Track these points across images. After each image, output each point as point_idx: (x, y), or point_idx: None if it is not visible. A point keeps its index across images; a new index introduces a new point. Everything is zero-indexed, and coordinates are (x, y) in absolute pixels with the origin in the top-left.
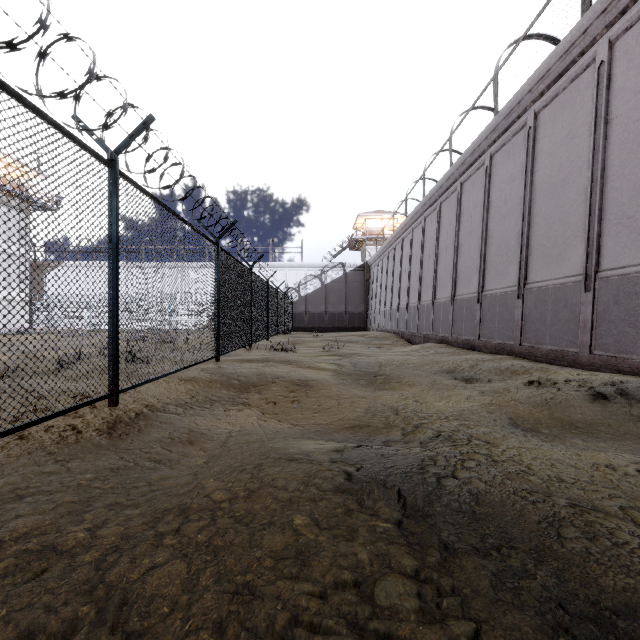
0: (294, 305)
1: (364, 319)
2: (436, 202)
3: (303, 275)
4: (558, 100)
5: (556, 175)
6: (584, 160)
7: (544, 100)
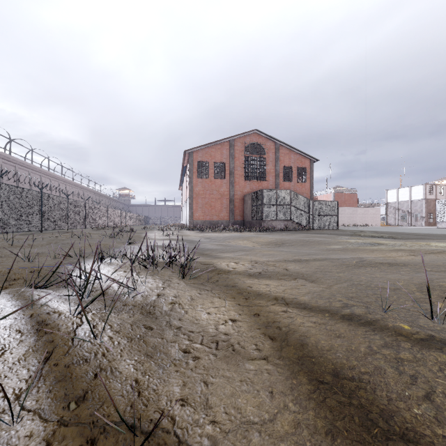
0: None
1: None
2: None
3: None
4: None
5: None
6: None
7: None
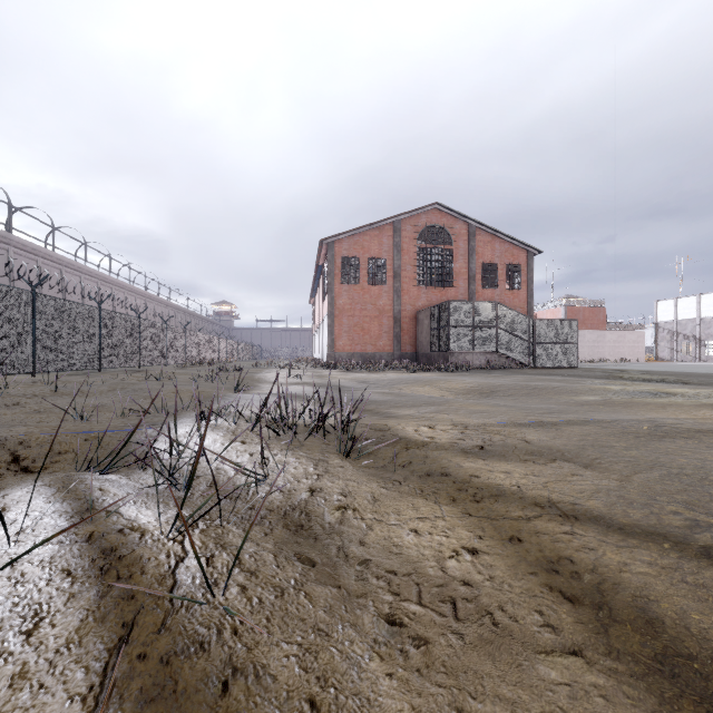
0: None
1: None
2: None
3: None
4: None
5: None
6: None
7: None
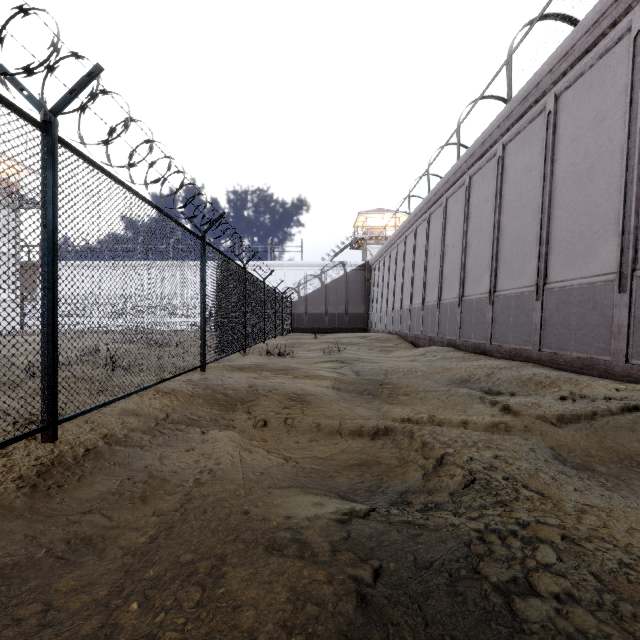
0: (293, 305)
1: (365, 320)
2: (442, 198)
3: (303, 275)
4: (583, 79)
5: (581, 163)
6: (616, 144)
7: (567, 80)
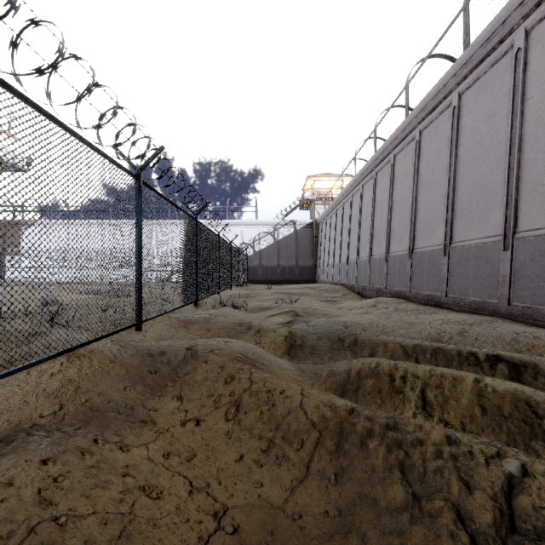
0: (249, 259)
1: (313, 272)
2: (389, 155)
3: (257, 232)
4: None
5: None
6: None
7: (541, 11)
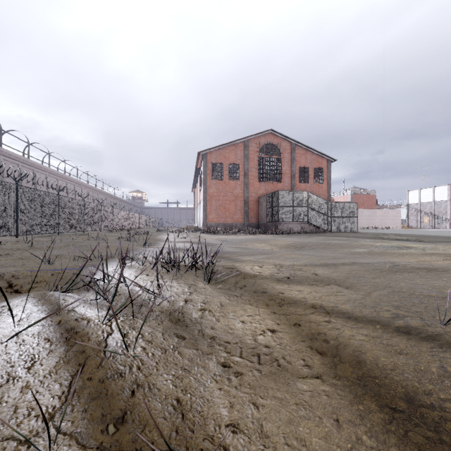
0: None
1: None
2: None
3: None
4: None
5: None
6: None
7: None
